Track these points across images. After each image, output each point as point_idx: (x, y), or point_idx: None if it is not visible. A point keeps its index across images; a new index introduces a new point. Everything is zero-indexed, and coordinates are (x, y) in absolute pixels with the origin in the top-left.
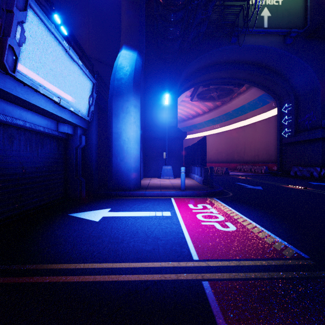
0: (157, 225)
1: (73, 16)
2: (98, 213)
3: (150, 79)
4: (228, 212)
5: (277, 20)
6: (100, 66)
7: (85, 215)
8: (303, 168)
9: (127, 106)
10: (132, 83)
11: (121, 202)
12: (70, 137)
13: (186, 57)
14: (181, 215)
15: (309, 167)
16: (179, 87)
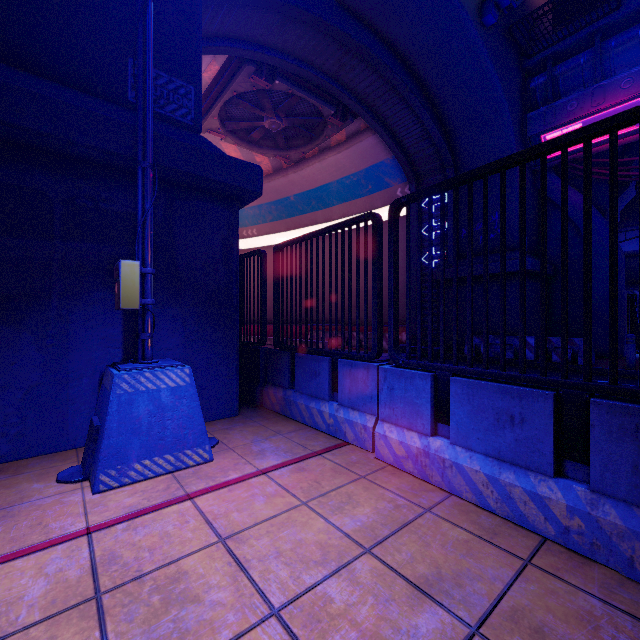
0: None
1: None
2: None
3: None
4: None
5: None
6: None
7: None
8: (494, 339)
9: None
10: None
11: None
12: None
13: None
14: None
15: (509, 336)
16: None
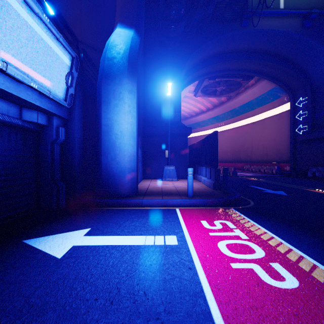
0: (156, 271)
1: None
2: (69, 237)
3: (150, 68)
4: (264, 237)
5: (295, 0)
6: (94, 53)
7: (47, 242)
8: (323, 169)
9: (119, 91)
10: (127, 62)
11: (109, 216)
12: (43, 129)
13: (190, 44)
14: (193, 244)
15: None
16: (182, 79)
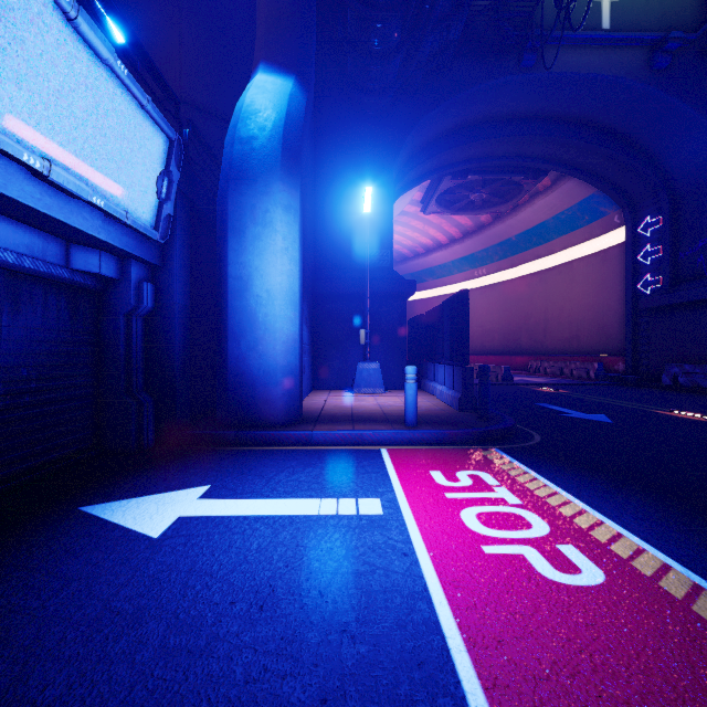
0: (341, 558)
1: (143, 3)
2: (170, 502)
3: (327, 155)
4: (553, 501)
5: (634, 11)
6: (208, 123)
7: (128, 510)
8: (694, 368)
9: (265, 207)
10: (280, 148)
11: (245, 462)
12: (110, 287)
13: (413, 103)
14: (413, 513)
15: None
16: (395, 177)
